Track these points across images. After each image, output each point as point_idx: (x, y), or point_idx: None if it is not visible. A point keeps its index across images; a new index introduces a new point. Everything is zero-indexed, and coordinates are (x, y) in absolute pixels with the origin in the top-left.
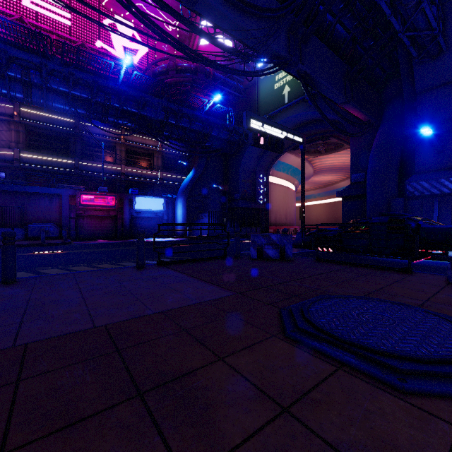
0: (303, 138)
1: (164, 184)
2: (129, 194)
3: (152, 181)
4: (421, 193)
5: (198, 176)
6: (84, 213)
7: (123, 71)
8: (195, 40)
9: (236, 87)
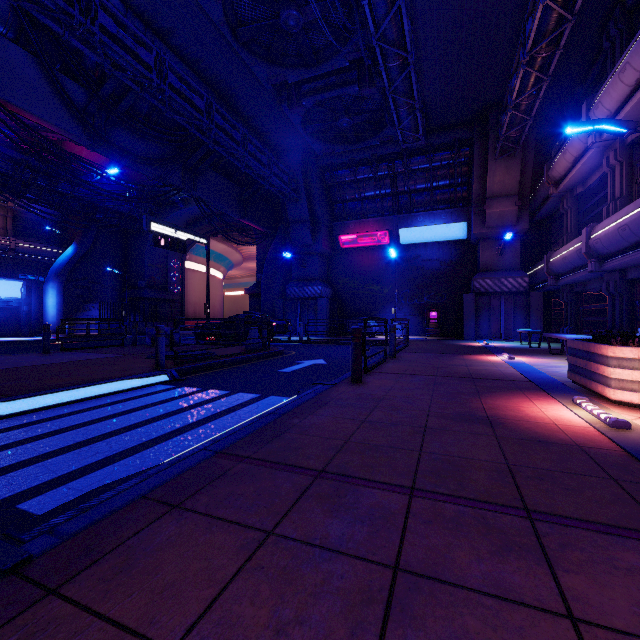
0: (208, 240)
1: (17, 258)
2: None
3: None
4: (294, 296)
5: (83, 255)
6: None
7: None
8: None
9: None
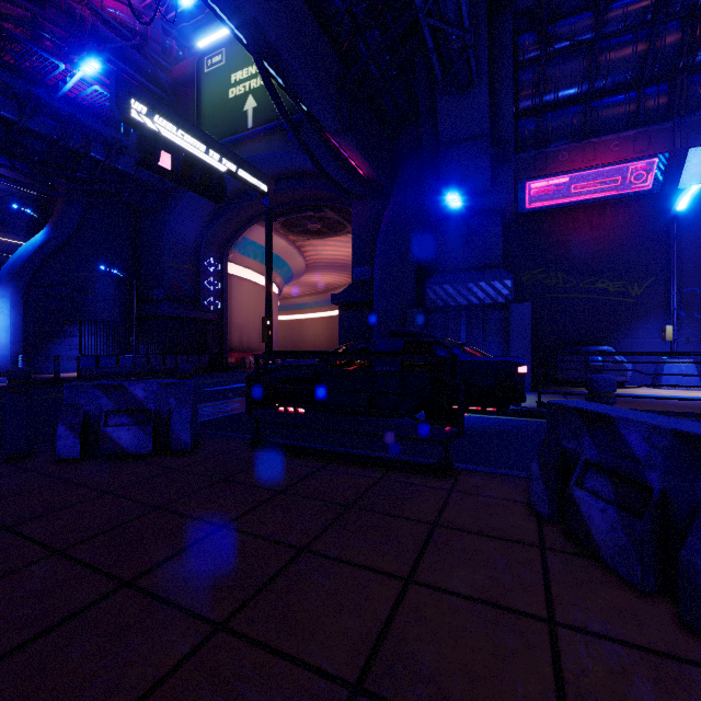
0: (269, 185)
1: None
2: None
3: None
4: (445, 302)
5: (62, 244)
6: None
7: None
8: None
9: (153, 74)
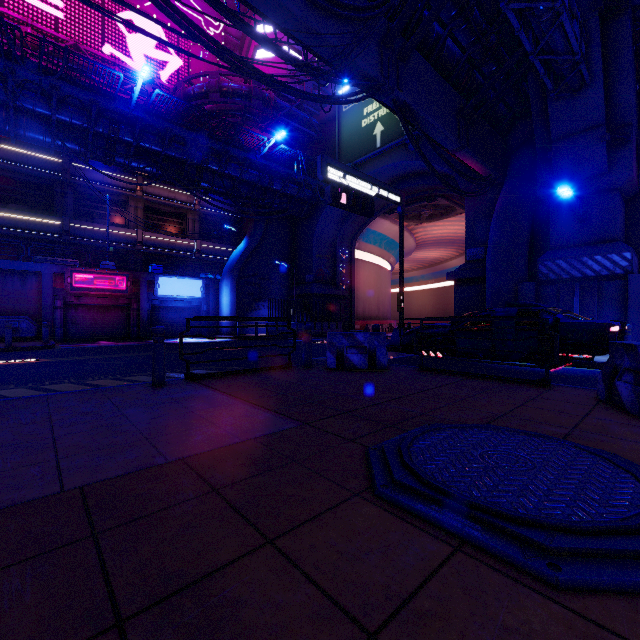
0: (401, 197)
1: (202, 259)
2: (149, 273)
3: (184, 254)
4: (557, 275)
5: (253, 249)
6: (78, 301)
7: (138, 88)
8: (249, 51)
9: (308, 121)
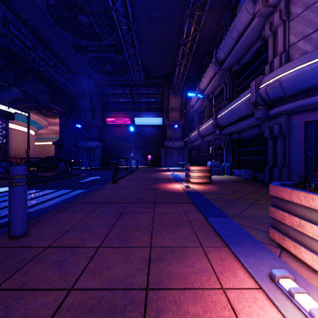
0: (28, 114)
1: None
2: None
3: None
4: (82, 146)
5: None
6: None
7: None
8: None
9: None
